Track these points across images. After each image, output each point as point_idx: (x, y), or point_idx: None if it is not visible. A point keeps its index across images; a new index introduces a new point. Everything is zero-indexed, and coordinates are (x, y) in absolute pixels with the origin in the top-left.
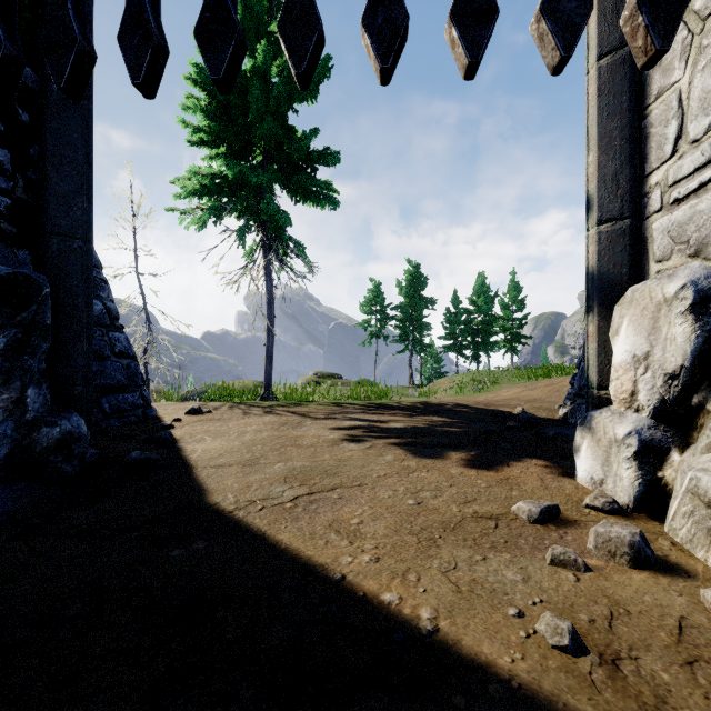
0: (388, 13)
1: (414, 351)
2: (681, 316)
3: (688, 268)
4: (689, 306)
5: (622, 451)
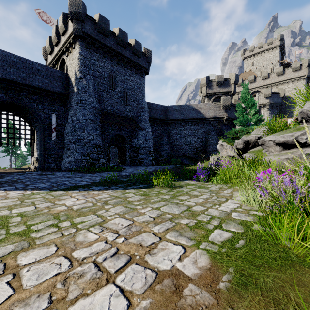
0: (14, 144)
1: (12, 156)
2: (33, 159)
3: (35, 156)
4: (34, 158)
5: (31, 166)
